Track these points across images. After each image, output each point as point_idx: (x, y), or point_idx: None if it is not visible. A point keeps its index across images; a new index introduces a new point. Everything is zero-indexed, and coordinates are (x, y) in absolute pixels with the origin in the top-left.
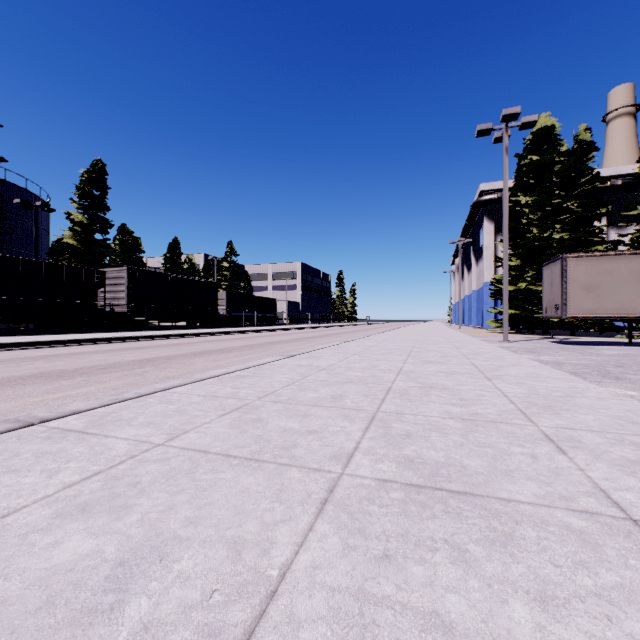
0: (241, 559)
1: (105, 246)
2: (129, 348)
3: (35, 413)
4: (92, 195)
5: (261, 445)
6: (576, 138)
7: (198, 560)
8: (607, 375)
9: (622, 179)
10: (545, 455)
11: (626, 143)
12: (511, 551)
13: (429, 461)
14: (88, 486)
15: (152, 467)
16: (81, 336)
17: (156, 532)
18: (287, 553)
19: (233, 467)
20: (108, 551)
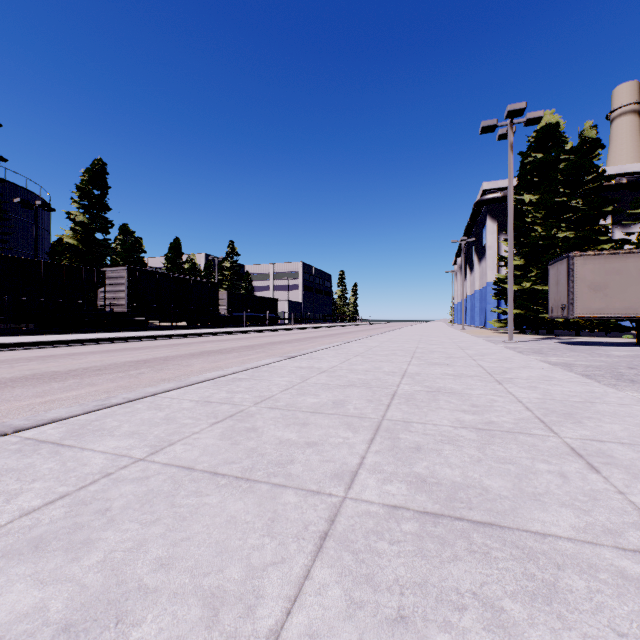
0: (218, 622)
1: (106, 246)
2: (127, 348)
3: (11, 421)
4: (93, 195)
5: (254, 460)
6: (581, 135)
7: (164, 623)
8: (621, 378)
9: (627, 177)
10: (576, 474)
11: (631, 141)
12: (558, 611)
13: (444, 481)
14: (49, 513)
15: (127, 488)
16: (80, 336)
17: (118, 580)
18: (277, 613)
19: (220, 488)
20: (53, 608)
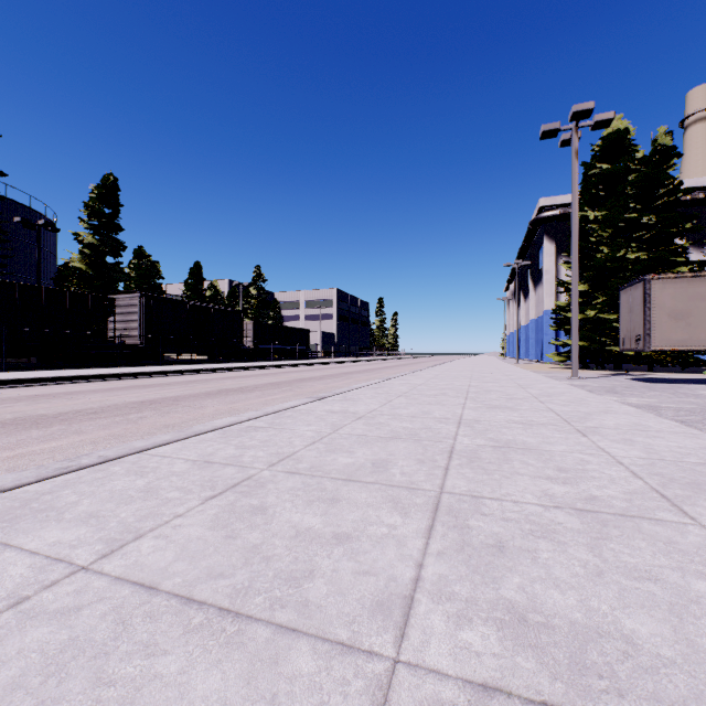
0: None
1: (118, 271)
2: (135, 386)
3: None
4: (103, 213)
5: (253, 571)
6: (654, 142)
7: None
8: None
9: (704, 192)
10: None
11: None
12: None
13: (557, 621)
14: None
15: (36, 635)
16: (84, 372)
17: None
18: None
19: (188, 637)
20: None
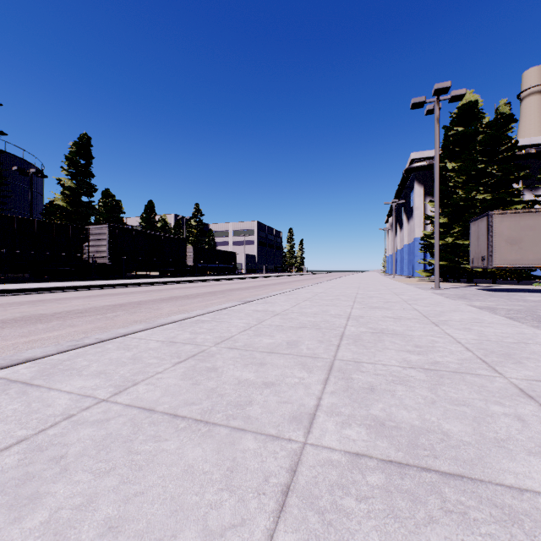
0: None
1: (90, 207)
2: (107, 294)
3: None
4: (79, 164)
5: (213, 401)
6: (497, 111)
7: None
8: None
9: (535, 148)
10: (533, 417)
11: (538, 117)
12: None
13: (403, 425)
14: (1, 461)
15: (86, 432)
16: (67, 284)
17: None
18: None
19: (179, 433)
20: None
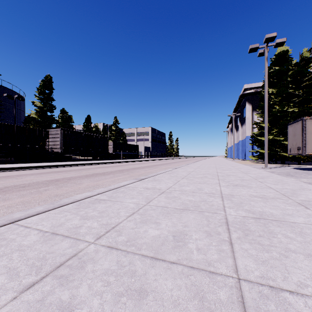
0: None
1: (52, 118)
2: (53, 171)
3: None
4: (45, 92)
5: None
6: (301, 56)
7: None
8: None
9: None
10: None
11: None
12: None
13: None
14: None
15: None
16: (32, 164)
17: None
18: None
19: None
20: None
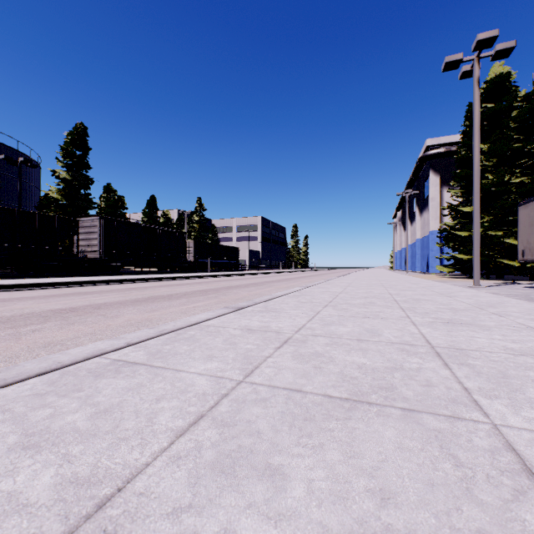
0: None
1: (87, 200)
2: (77, 293)
3: None
4: (74, 154)
5: None
6: None
7: None
8: None
9: None
10: None
11: None
12: None
13: None
14: None
15: None
16: (44, 280)
17: None
18: None
19: None
20: None
